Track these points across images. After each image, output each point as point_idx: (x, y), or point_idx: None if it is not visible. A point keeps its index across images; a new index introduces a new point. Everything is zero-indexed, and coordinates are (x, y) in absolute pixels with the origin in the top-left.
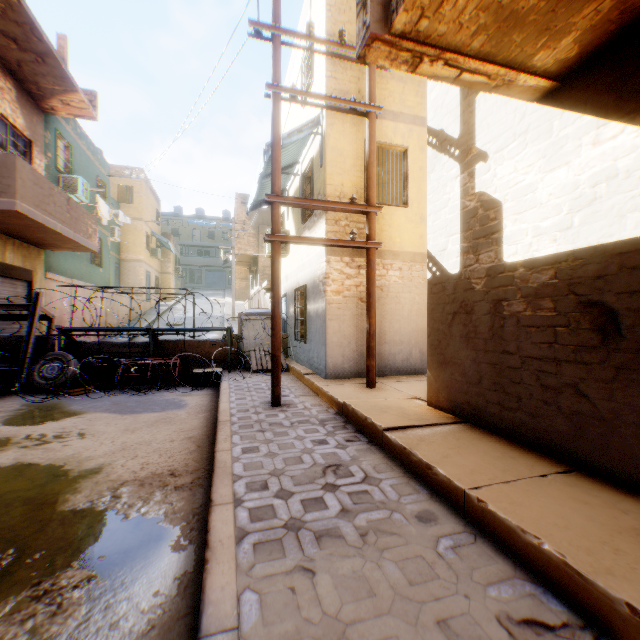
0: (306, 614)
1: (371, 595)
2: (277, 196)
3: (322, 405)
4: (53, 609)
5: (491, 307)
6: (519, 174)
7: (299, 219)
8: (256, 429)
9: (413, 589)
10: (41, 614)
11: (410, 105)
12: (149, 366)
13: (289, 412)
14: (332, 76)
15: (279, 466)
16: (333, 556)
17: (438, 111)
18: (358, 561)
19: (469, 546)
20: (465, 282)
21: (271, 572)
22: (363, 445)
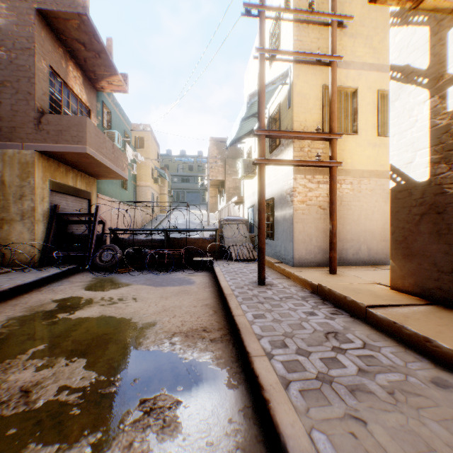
0: None
1: (430, 450)
2: (263, 130)
3: (297, 286)
4: (160, 423)
5: None
6: None
7: (266, 150)
8: (255, 301)
9: None
10: (153, 425)
11: (359, 55)
12: (167, 254)
13: (274, 290)
14: (298, 39)
15: (287, 330)
16: (374, 409)
17: (402, 50)
18: (399, 416)
19: None
20: (434, 187)
21: (326, 416)
22: (347, 318)
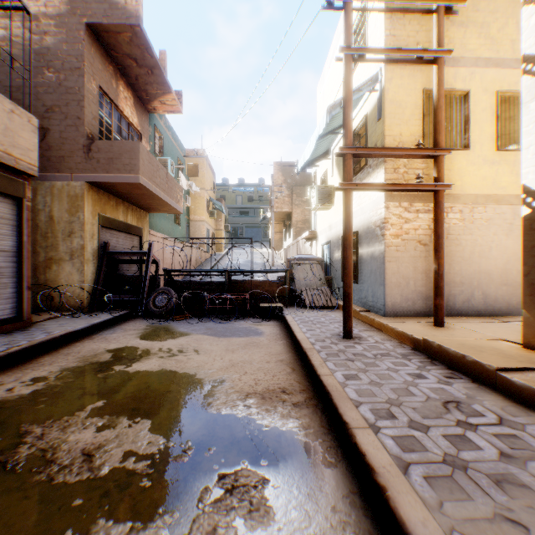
0: None
1: None
2: (349, 148)
3: (392, 340)
4: (246, 505)
5: None
6: None
7: None
8: (343, 358)
9: None
10: (239, 508)
11: (471, 48)
12: (230, 300)
13: (364, 344)
14: (391, 34)
15: (391, 396)
16: (534, 510)
17: None
18: None
19: None
20: None
21: (469, 515)
22: (468, 383)
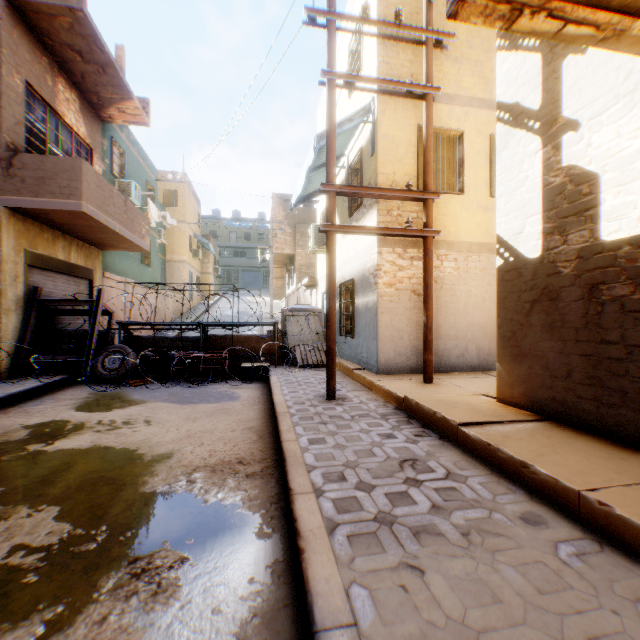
0: (428, 616)
1: (497, 601)
2: (332, 185)
3: (378, 400)
4: (153, 588)
5: (583, 292)
6: (623, 140)
7: (344, 212)
8: (317, 421)
9: (545, 598)
10: (142, 592)
11: (466, 86)
12: (202, 359)
13: (346, 406)
14: (384, 61)
15: (351, 458)
16: (439, 555)
17: (511, 83)
18: (469, 562)
19: (596, 555)
20: (547, 266)
21: (375, 567)
22: (435, 441)
